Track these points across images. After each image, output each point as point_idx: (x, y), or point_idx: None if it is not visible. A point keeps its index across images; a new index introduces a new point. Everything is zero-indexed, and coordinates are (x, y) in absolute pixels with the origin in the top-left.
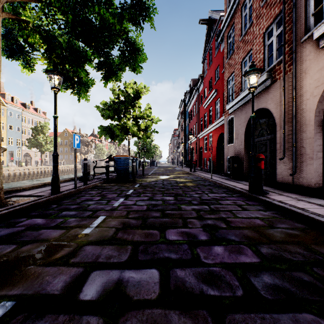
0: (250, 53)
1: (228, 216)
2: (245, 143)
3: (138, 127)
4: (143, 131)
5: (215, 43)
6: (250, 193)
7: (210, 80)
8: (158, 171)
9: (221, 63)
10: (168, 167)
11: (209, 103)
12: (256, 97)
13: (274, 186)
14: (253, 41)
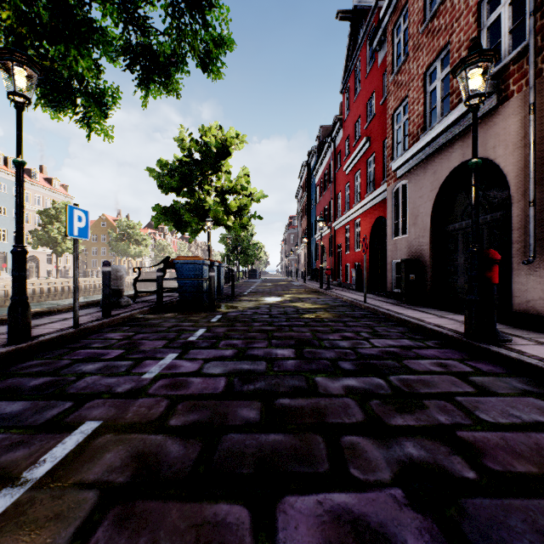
0: (445, 52)
1: (454, 419)
2: (433, 232)
3: (225, 207)
4: (234, 216)
5: (367, 53)
6: (469, 340)
7: (356, 123)
8: (261, 288)
9: (380, 86)
10: (279, 281)
11: (354, 164)
12: (460, 138)
13: (503, 320)
14: (452, 26)
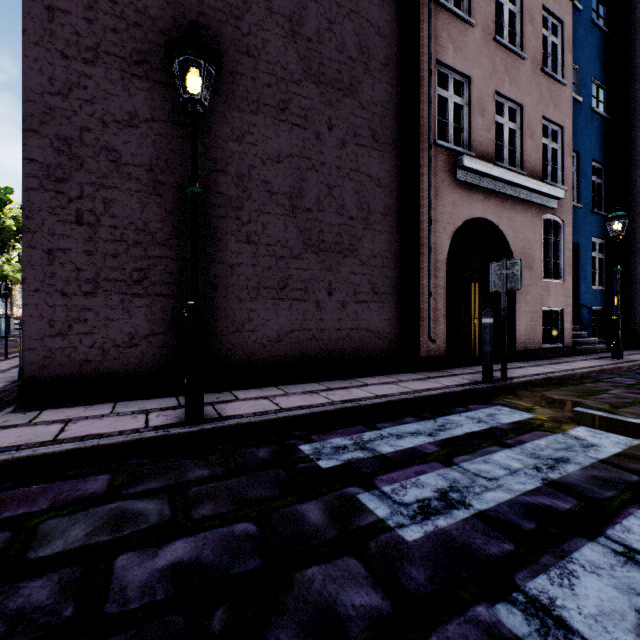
0: None
1: None
2: None
3: None
4: None
5: None
6: None
7: None
8: None
9: None
10: None
11: None
12: None
13: None
14: None
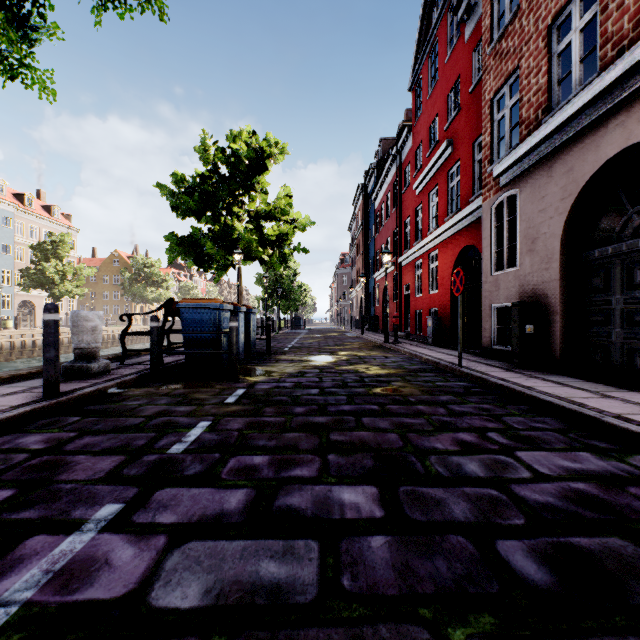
0: None
1: None
2: (564, 261)
3: (260, 236)
4: (272, 248)
5: (448, 29)
6: None
7: (431, 125)
8: (307, 341)
9: (467, 69)
10: (330, 332)
11: (429, 179)
12: (622, 109)
13: None
14: None
